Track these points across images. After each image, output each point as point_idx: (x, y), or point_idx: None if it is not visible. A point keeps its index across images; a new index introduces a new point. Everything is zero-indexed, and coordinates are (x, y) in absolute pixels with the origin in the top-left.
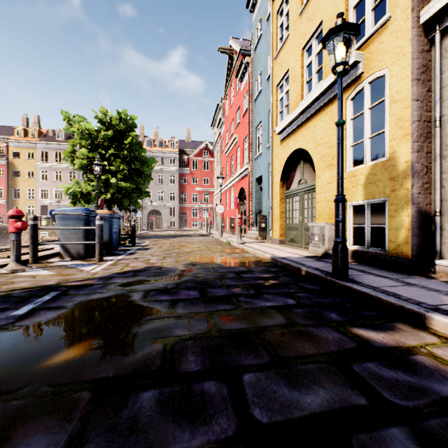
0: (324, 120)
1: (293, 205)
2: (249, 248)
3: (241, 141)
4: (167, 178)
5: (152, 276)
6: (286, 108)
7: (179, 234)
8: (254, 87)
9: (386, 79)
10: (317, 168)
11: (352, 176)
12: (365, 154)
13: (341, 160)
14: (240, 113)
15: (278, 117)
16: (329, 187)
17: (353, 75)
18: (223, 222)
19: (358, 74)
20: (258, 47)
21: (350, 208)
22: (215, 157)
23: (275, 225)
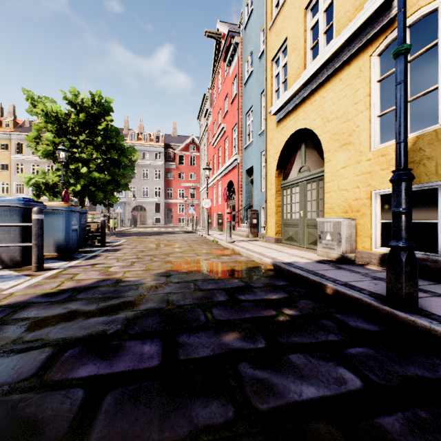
0: (337, 88)
1: (292, 197)
2: (241, 249)
3: (229, 131)
4: (152, 173)
5: (96, 300)
6: (283, 84)
7: (163, 231)
8: (244, 69)
9: (439, 13)
10: (326, 150)
11: (381, 156)
12: None
13: (405, 111)
14: (228, 100)
15: (273, 96)
16: (344, 172)
17: (383, 19)
18: (210, 219)
19: (393, 16)
20: (249, 24)
21: (376, 198)
22: (201, 150)
23: (270, 220)
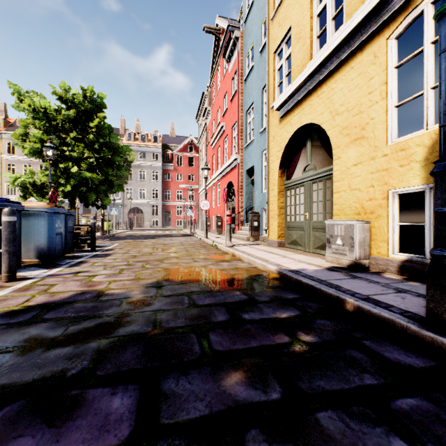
0: (347, 77)
1: (296, 198)
2: (242, 254)
3: (228, 129)
4: (149, 174)
5: (65, 321)
6: (287, 77)
7: (160, 233)
8: (244, 65)
9: None
10: (335, 146)
11: (400, 150)
12: (425, 113)
13: None
14: (228, 98)
15: (275, 91)
16: (356, 170)
17: None
18: (209, 221)
19: None
20: (249, 17)
21: (394, 198)
22: (200, 151)
23: (272, 223)
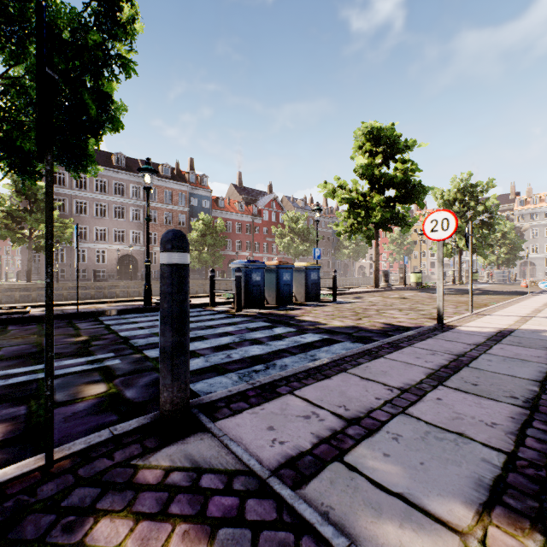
0: None
1: None
2: None
3: None
4: (542, 231)
5: None
6: None
7: None
8: None
9: None
10: None
11: None
12: None
13: None
14: None
15: None
16: None
17: None
18: None
19: None
20: None
21: None
22: None
23: None
